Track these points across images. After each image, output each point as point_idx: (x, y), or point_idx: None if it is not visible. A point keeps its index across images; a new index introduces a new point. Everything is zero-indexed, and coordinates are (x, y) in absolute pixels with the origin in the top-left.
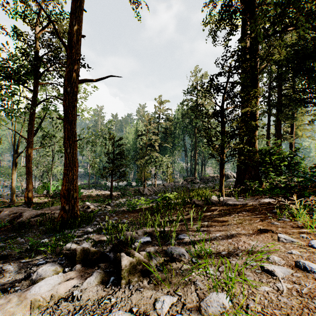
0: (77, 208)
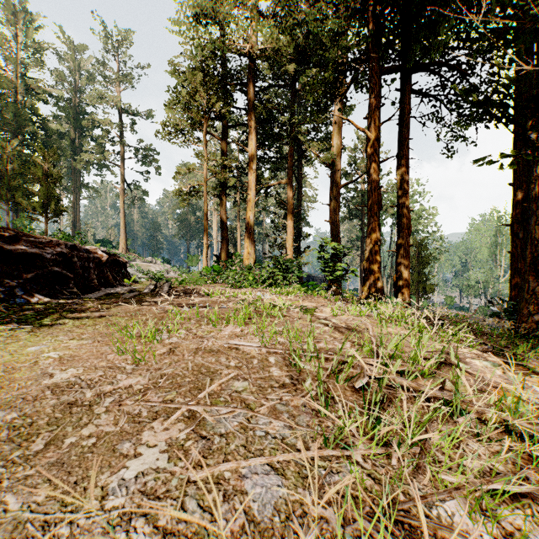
0: None
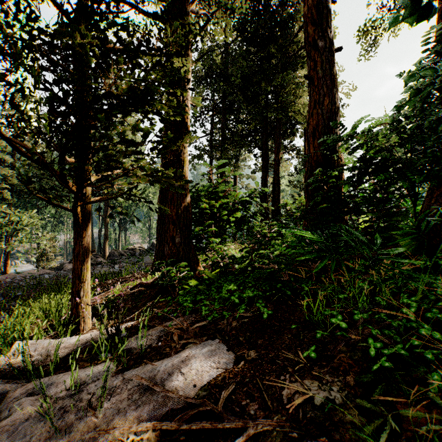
0: None
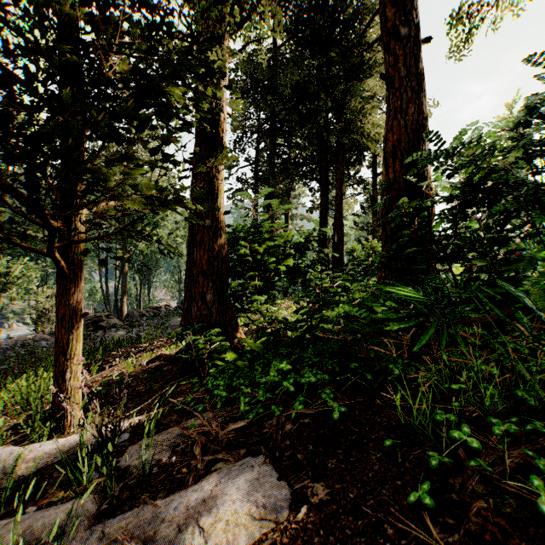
0: None
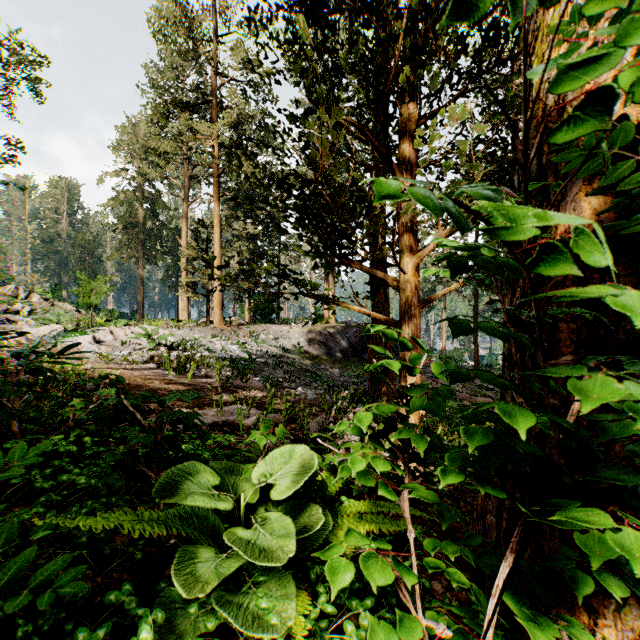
0: (383, 383)
